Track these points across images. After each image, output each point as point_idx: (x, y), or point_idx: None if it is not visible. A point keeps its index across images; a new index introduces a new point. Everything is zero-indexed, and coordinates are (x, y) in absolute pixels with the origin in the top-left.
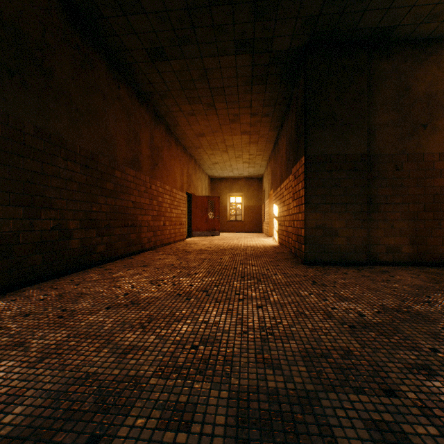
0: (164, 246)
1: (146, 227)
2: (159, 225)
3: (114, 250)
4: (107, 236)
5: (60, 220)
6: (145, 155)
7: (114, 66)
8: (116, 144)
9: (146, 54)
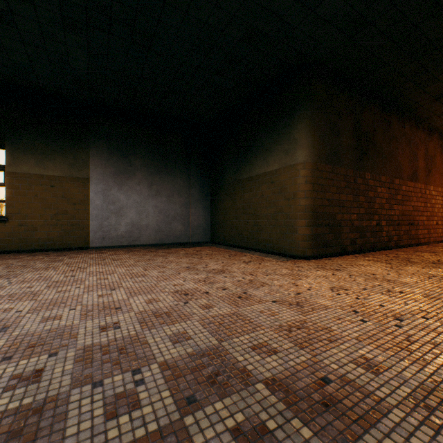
0: (436, 243)
1: (420, 226)
2: (431, 224)
3: (401, 241)
4: (397, 231)
5: (378, 221)
6: (420, 168)
7: (400, 115)
8: (402, 168)
9: (431, 99)
